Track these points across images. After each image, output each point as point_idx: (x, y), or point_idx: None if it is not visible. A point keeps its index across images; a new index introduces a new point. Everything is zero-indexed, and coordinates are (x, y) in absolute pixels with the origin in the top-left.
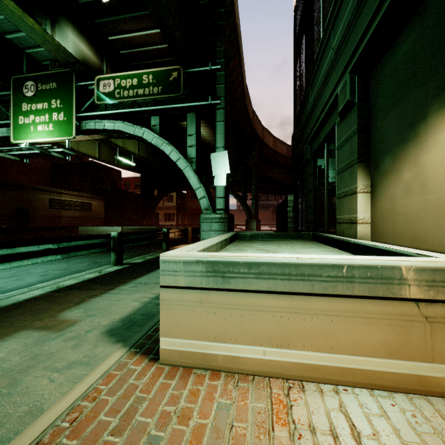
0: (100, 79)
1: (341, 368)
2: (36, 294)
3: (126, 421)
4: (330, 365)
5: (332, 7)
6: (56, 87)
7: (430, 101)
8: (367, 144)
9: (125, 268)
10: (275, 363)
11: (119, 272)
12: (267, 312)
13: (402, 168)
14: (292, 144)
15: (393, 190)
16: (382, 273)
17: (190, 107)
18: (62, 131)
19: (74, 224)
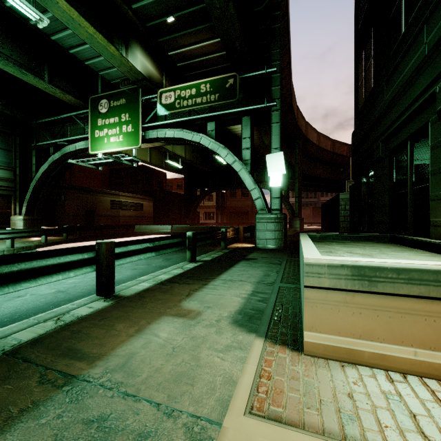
0: (162, 92)
1: None
2: (147, 286)
3: (311, 399)
4: None
5: None
6: (125, 103)
7: None
8: None
9: (201, 265)
10: (427, 364)
11: (199, 269)
12: (418, 316)
13: None
14: (353, 142)
15: None
16: None
17: (245, 111)
18: (130, 141)
19: (129, 223)
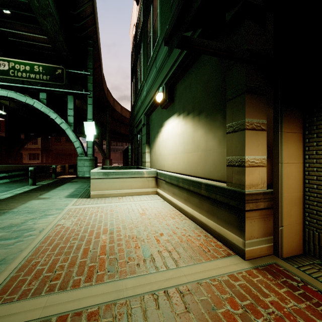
0: None
1: (133, 192)
2: (10, 195)
3: (89, 202)
4: (131, 192)
5: (141, 83)
6: None
7: (156, 134)
8: (149, 138)
9: (41, 186)
10: (119, 193)
11: (41, 187)
12: (118, 182)
13: (153, 148)
14: (130, 122)
15: (152, 153)
16: (140, 172)
17: (70, 92)
18: None
19: None
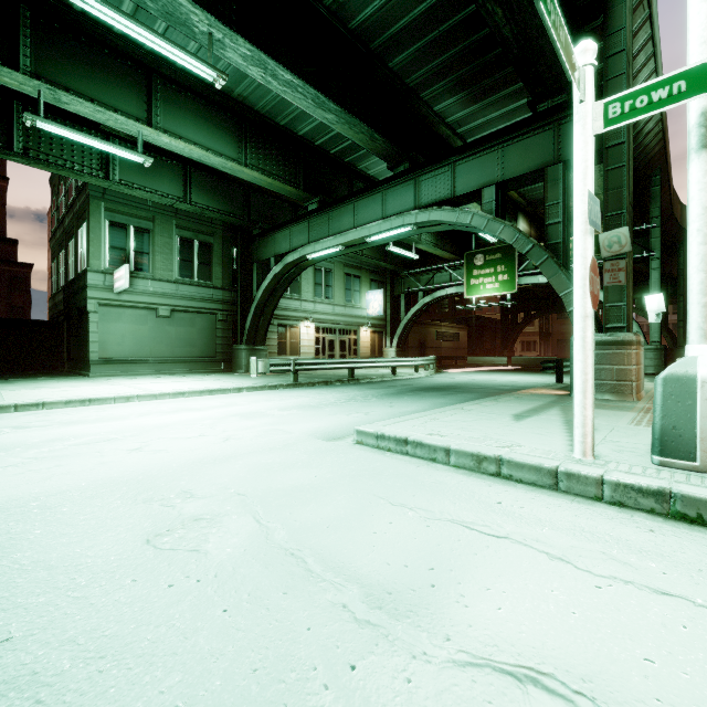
0: None
1: None
2: None
3: None
4: None
5: None
6: (501, 257)
7: None
8: None
9: None
10: None
11: None
12: None
13: None
14: None
15: None
16: None
17: None
18: (506, 287)
19: (448, 355)
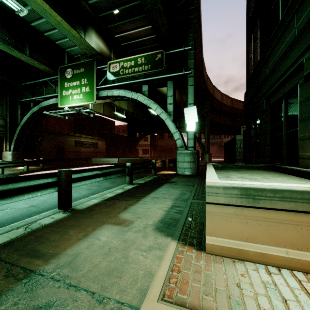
0: (110, 63)
1: None
2: (96, 202)
3: (209, 288)
4: None
5: None
6: (84, 71)
7: None
8: None
9: (136, 186)
10: (296, 260)
11: (135, 189)
12: (289, 224)
13: None
14: (245, 99)
15: None
16: None
17: (169, 77)
18: (87, 98)
19: (88, 157)
